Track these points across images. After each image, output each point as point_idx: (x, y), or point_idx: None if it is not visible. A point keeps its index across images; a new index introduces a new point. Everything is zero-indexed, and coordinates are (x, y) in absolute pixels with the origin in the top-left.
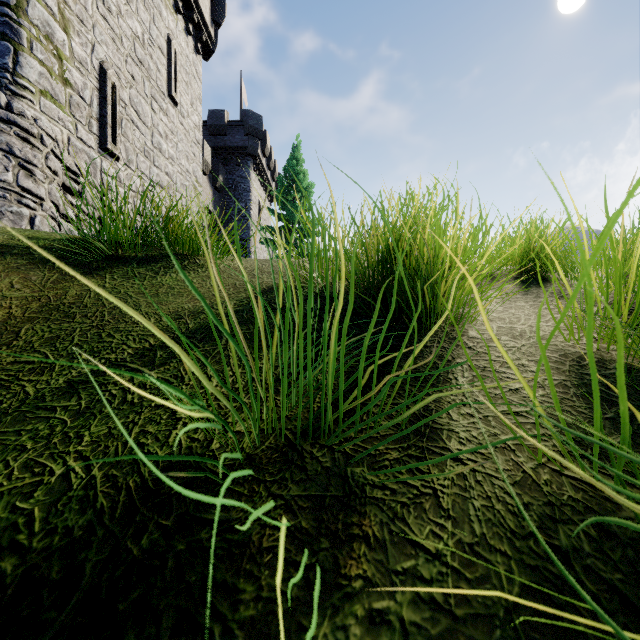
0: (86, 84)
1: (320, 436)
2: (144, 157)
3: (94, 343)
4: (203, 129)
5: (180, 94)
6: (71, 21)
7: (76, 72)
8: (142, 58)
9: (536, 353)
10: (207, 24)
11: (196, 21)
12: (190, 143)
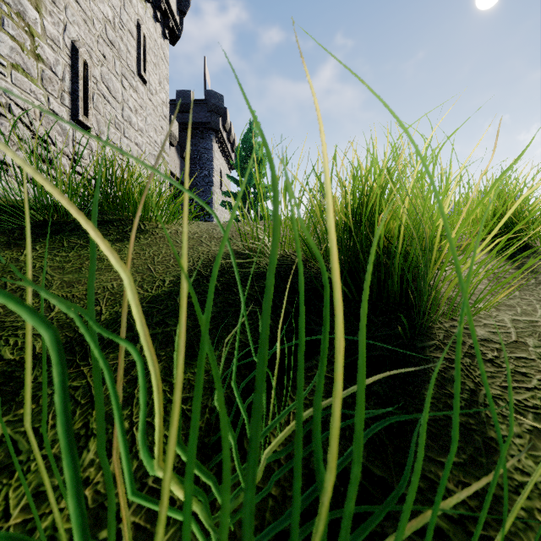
0: (58, 60)
1: None
2: (115, 129)
3: None
4: (172, 107)
5: (149, 74)
6: (43, 1)
7: (48, 49)
8: (113, 39)
9: None
10: (173, 12)
11: (163, 9)
12: (158, 117)
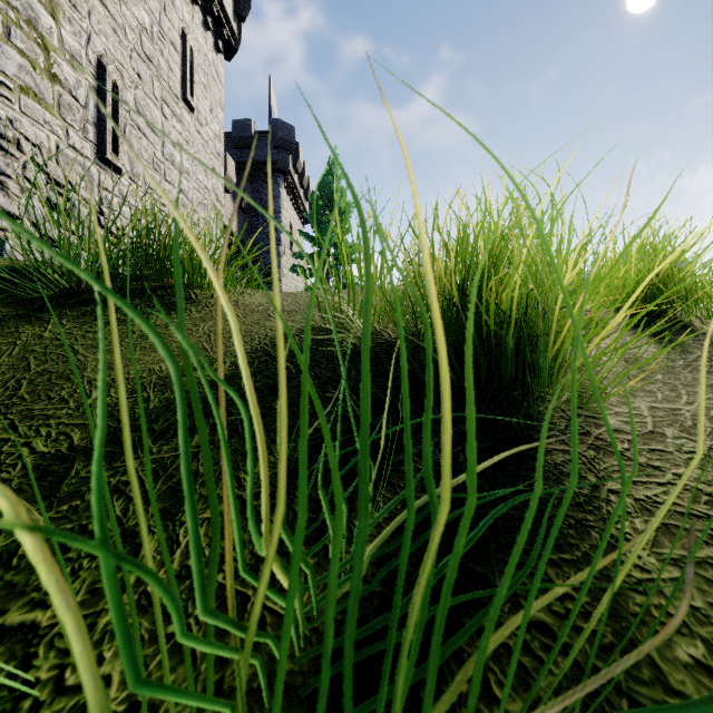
0: (80, 81)
1: None
2: (153, 170)
3: None
4: (227, 141)
5: (197, 98)
6: (60, 5)
7: (67, 66)
8: (150, 54)
9: None
10: (229, 18)
11: (216, 14)
12: (209, 155)
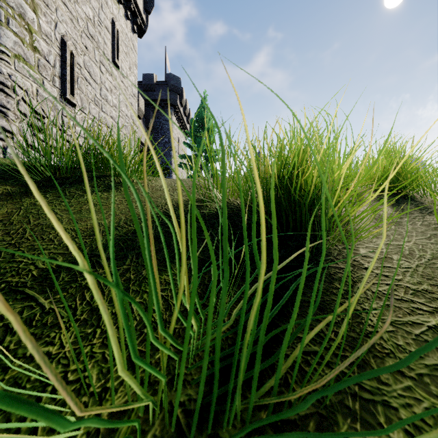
0: (50, 51)
1: (221, 419)
2: (94, 105)
3: (4, 263)
4: (139, 87)
5: (121, 61)
6: (39, 5)
7: (43, 42)
8: (93, 34)
9: (434, 275)
10: (141, 12)
11: (133, 9)
12: (128, 96)
